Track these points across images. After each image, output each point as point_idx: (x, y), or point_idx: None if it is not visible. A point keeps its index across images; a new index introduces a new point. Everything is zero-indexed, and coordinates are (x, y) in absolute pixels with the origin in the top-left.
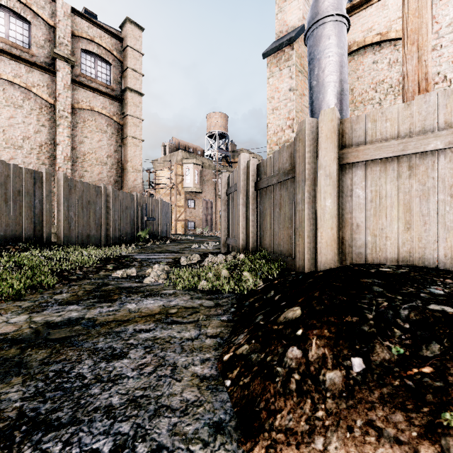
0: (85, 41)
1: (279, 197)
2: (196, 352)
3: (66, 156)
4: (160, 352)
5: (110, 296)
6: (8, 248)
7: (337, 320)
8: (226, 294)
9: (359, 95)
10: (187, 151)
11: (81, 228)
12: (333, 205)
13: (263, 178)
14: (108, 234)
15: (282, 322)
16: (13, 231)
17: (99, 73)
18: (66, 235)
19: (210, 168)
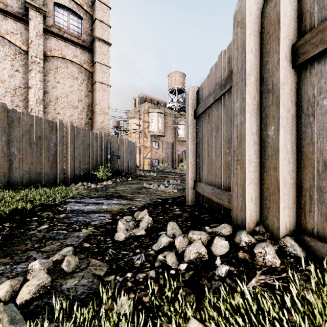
0: None
1: None
2: None
3: (38, 98)
4: None
5: None
6: None
7: None
8: None
9: None
10: (153, 103)
11: (29, 166)
12: None
13: None
14: (67, 172)
15: None
16: None
17: (71, 26)
18: (5, 174)
19: (171, 116)
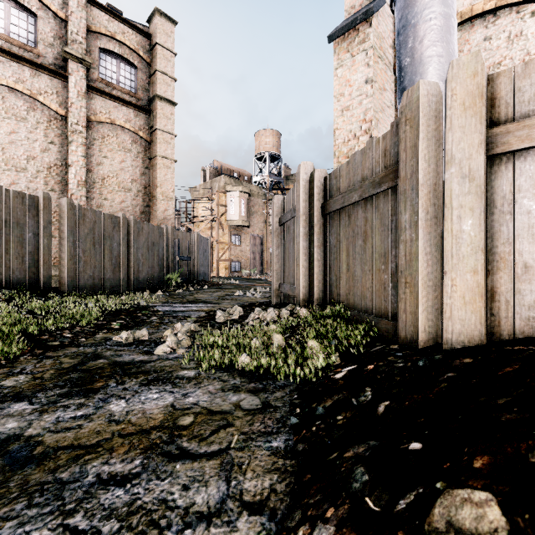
0: (105, 38)
1: (362, 222)
2: None
3: (80, 180)
4: None
5: (91, 382)
6: None
7: None
8: (281, 379)
9: None
10: (232, 176)
11: (93, 270)
12: (477, 229)
13: (335, 195)
14: (129, 277)
15: None
16: None
17: (122, 79)
18: (72, 279)
19: (259, 197)
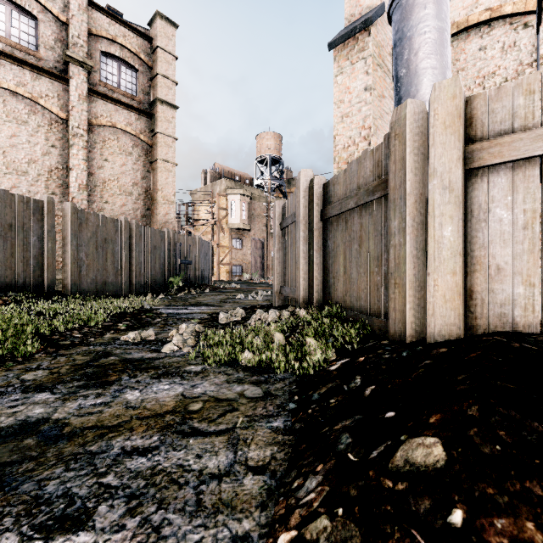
0: (106, 41)
1: (358, 227)
2: (224, 513)
3: (81, 183)
4: (154, 511)
5: (105, 376)
6: None
7: None
8: (281, 373)
9: None
10: (233, 179)
11: (95, 274)
12: (455, 235)
13: (333, 201)
14: (131, 281)
15: (401, 472)
16: (3, 276)
17: (123, 82)
18: (75, 282)
19: (261, 200)
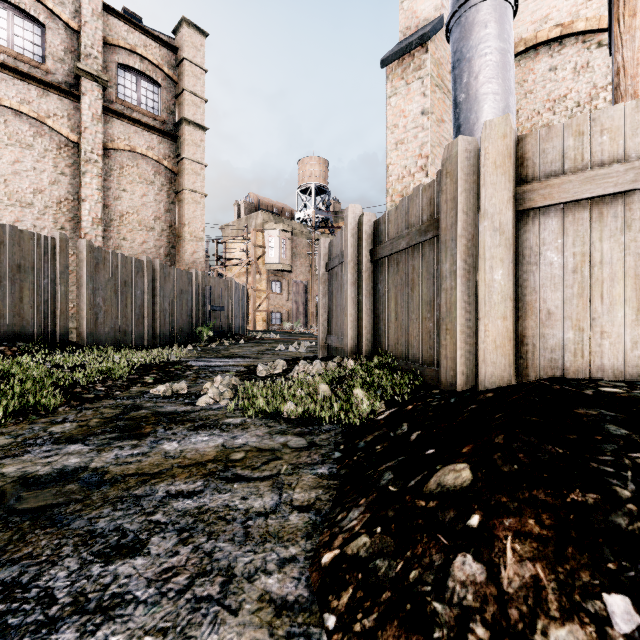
0: (124, 52)
1: (410, 269)
2: (271, 542)
3: (95, 217)
4: (205, 541)
5: (138, 429)
6: (1, 349)
7: (552, 499)
8: (327, 425)
9: (528, 119)
10: (271, 212)
11: (114, 322)
12: (506, 279)
13: (384, 241)
14: (154, 330)
15: (433, 493)
16: (10, 324)
17: (143, 99)
18: (91, 331)
19: (303, 237)
